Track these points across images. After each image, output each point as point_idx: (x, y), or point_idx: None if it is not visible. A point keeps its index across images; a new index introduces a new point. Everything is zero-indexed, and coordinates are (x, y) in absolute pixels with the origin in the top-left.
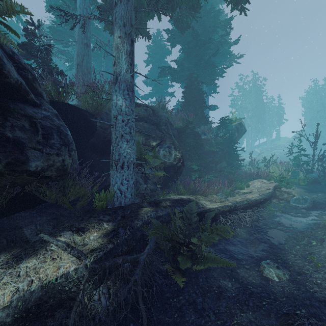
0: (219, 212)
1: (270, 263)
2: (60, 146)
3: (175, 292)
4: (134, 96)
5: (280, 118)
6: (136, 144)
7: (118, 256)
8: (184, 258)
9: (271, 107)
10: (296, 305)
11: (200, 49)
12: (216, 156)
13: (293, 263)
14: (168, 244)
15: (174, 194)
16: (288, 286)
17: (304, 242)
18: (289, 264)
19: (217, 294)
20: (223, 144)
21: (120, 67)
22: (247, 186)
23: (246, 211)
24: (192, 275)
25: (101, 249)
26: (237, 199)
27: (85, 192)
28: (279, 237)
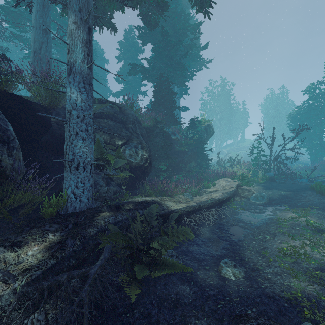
0: (184, 212)
1: (228, 261)
2: None
3: (130, 305)
4: (93, 90)
5: (245, 121)
6: (96, 143)
7: (62, 272)
8: (141, 266)
9: (237, 111)
10: (248, 304)
11: (171, 50)
12: (186, 156)
13: (249, 259)
14: (128, 251)
15: (141, 195)
16: (243, 284)
17: (260, 237)
18: (246, 260)
19: (174, 301)
20: (193, 145)
21: (75, 56)
22: (214, 185)
23: (211, 210)
24: (150, 284)
25: (39, 267)
26: (202, 198)
27: (32, 197)
28: (239, 233)
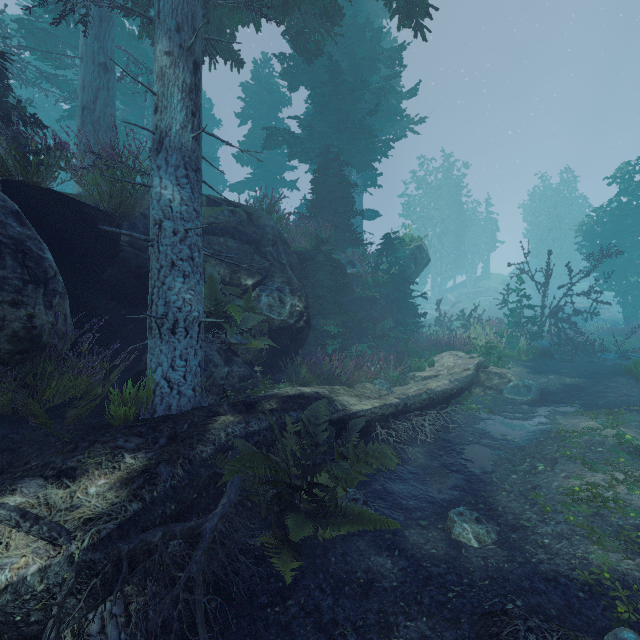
0: (376, 417)
1: (464, 512)
2: (23, 285)
3: (280, 591)
4: (202, 180)
5: (490, 239)
6: (207, 283)
7: (153, 527)
8: (298, 518)
9: (475, 219)
10: (507, 592)
11: (345, 100)
12: (375, 307)
13: (504, 509)
14: (271, 490)
15: (291, 384)
16: (495, 555)
17: (525, 467)
18: (498, 510)
19: (363, 586)
20: (389, 286)
21: (170, 118)
22: (431, 364)
23: (427, 413)
24: (316, 552)
25: (111, 517)
26: (410, 390)
27: (88, 386)
28: (483, 459)
